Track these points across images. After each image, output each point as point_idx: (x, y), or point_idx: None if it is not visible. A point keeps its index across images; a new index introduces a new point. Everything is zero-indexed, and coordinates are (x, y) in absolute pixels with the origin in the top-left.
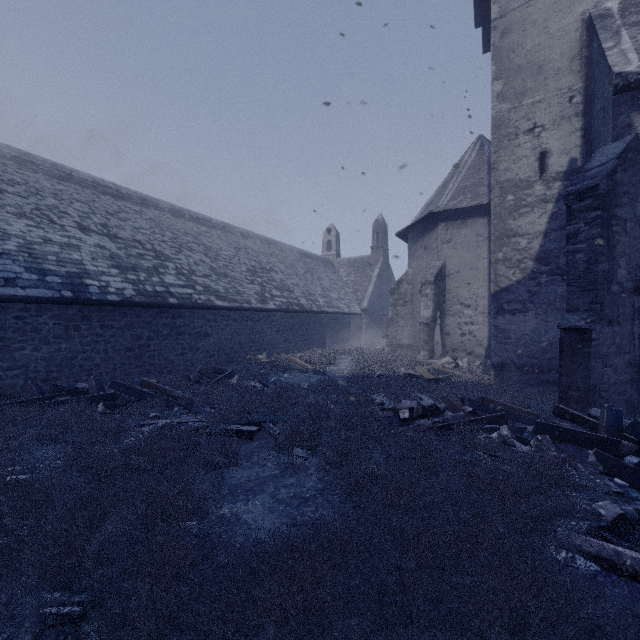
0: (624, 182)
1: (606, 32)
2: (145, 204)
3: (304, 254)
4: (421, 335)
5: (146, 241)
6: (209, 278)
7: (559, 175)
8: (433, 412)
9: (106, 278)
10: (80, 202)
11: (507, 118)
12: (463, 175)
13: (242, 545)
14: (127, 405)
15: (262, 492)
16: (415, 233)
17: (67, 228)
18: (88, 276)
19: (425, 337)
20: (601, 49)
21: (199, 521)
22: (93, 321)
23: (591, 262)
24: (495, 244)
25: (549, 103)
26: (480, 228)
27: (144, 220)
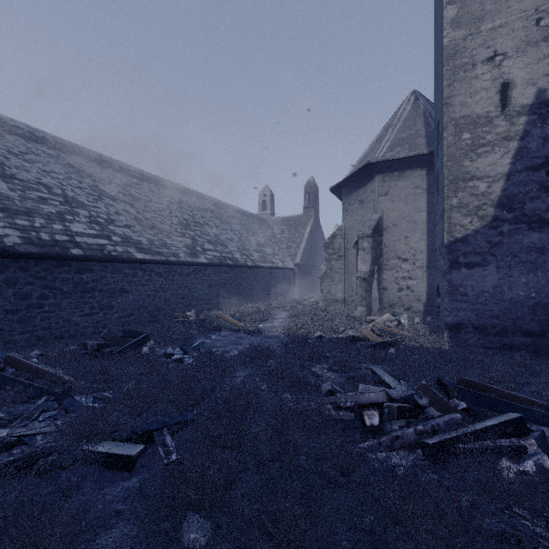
0: None
1: None
2: (65, 150)
3: (240, 212)
4: (358, 290)
5: (55, 185)
6: (131, 229)
7: (524, 109)
8: (412, 411)
9: None
10: None
11: (462, 46)
12: (399, 127)
13: None
14: None
15: None
16: (349, 187)
17: None
18: None
19: (363, 292)
20: None
21: None
22: None
23: None
24: (449, 189)
25: (512, 27)
26: (418, 180)
27: (59, 165)
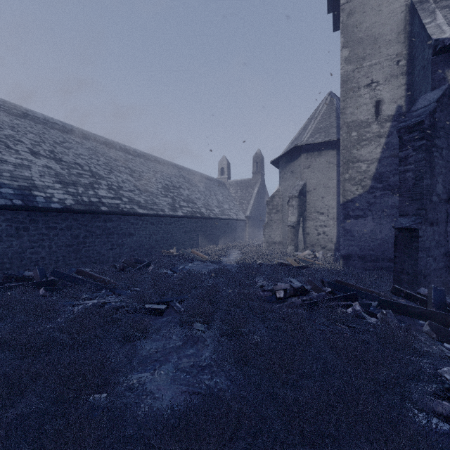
0: (441, 120)
1: (425, 12)
2: (85, 137)
3: (204, 177)
4: (289, 234)
5: (85, 164)
6: (133, 192)
7: (389, 117)
8: (302, 292)
9: (51, 191)
10: (33, 134)
11: (352, 76)
12: (318, 120)
13: (146, 415)
14: (64, 289)
15: (167, 362)
16: (284, 161)
17: (21, 152)
18: (36, 189)
19: (292, 236)
20: (421, 24)
21: (109, 393)
22: (39, 223)
23: (418, 179)
24: (343, 168)
25: (382, 65)
26: (331, 157)
27: (84, 149)
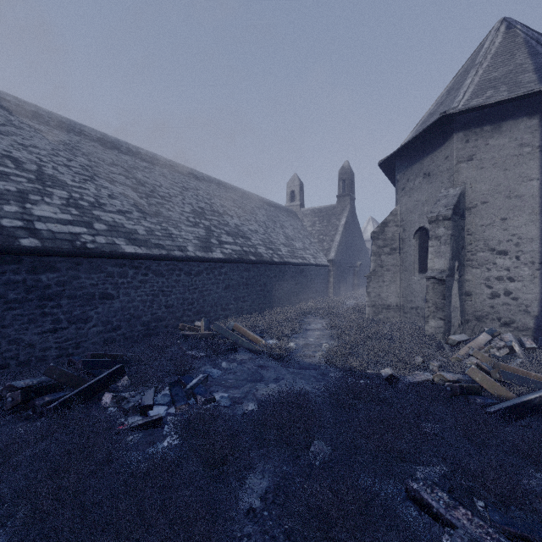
0: None
1: None
2: (62, 127)
3: (266, 202)
4: (430, 296)
5: (31, 160)
6: (126, 215)
7: None
8: None
9: None
10: None
11: None
12: (486, 66)
13: None
14: None
15: None
16: (407, 158)
17: None
18: None
19: (438, 299)
20: None
21: None
22: None
23: None
24: None
25: None
26: (525, 133)
27: (47, 140)
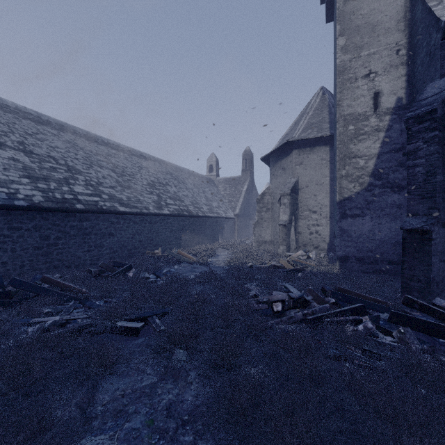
0: None
1: None
2: (63, 129)
3: (192, 174)
4: (280, 234)
5: (60, 157)
6: (114, 189)
7: (389, 110)
8: (302, 304)
9: (16, 186)
10: None
11: (349, 66)
12: (310, 115)
13: None
14: (22, 301)
15: (134, 414)
16: (275, 158)
17: None
18: None
19: (283, 235)
20: (426, 7)
21: None
22: (0, 223)
23: (429, 174)
24: (340, 163)
25: (381, 55)
26: (324, 154)
27: (60, 141)
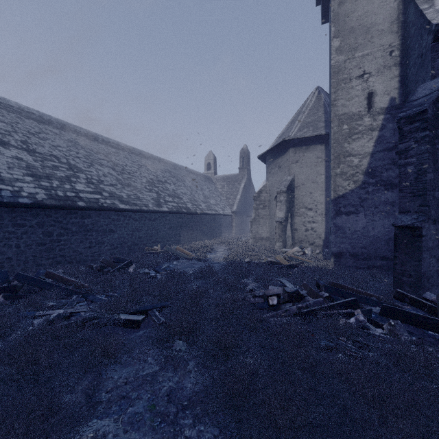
0: None
1: None
2: (64, 128)
3: (191, 172)
4: (277, 231)
5: (62, 156)
6: (115, 187)
7: (382, 110)
8: (296, 298)
9: (20, 184)
10: (4, 122)
11: (343, 67)
12: (306, 114)
13: None
14: (27, 295)
15: (137, 400)
16: (271, 156)
17: None
18: (2, 182)
19: (280, 232)
20: (418, 10)
21: None
22: (5, 220)
23: (420, 173)
24: (334, 162)
25: (375, 56)
26: (319, 152)
27: (62, 140)
